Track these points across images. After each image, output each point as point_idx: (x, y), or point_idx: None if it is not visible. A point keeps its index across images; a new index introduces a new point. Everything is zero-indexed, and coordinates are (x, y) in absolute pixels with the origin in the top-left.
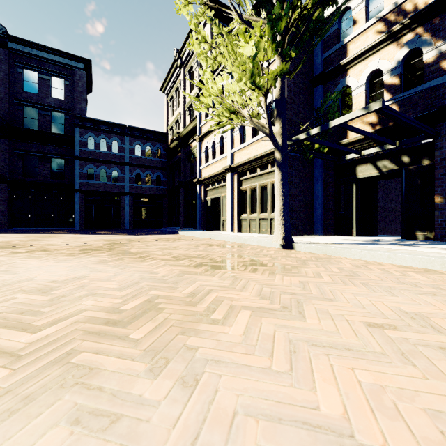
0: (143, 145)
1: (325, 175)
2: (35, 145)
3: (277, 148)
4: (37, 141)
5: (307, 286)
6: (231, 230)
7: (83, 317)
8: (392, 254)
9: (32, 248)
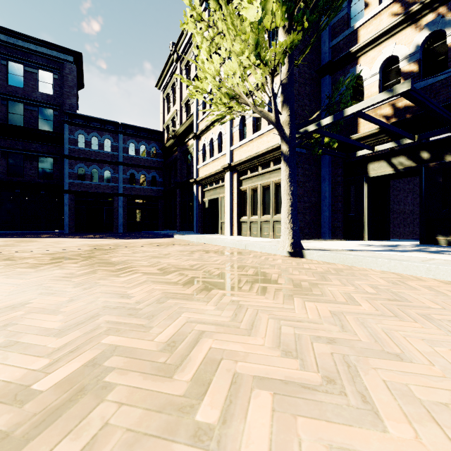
0: (138, 143)
1: (333, 174)
2: (20, 143)
3: (284, 140)
4: (23, 139)
5: (345, 321)
6: (230, 233)
7: None
8: (433, 265)
9: None
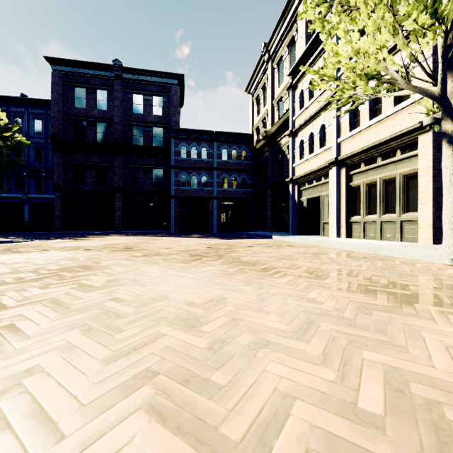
0: (230, 149)
1: None
2: (141, 159)
3: (449, 117)
4: (142, 155)
5: None
6: (337, 235)
7: (307, 426)
8: None
9: (146, 251)
